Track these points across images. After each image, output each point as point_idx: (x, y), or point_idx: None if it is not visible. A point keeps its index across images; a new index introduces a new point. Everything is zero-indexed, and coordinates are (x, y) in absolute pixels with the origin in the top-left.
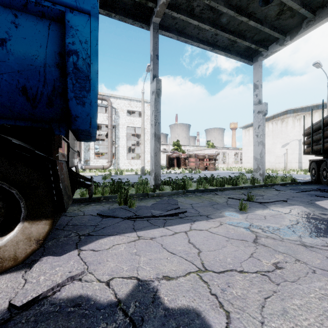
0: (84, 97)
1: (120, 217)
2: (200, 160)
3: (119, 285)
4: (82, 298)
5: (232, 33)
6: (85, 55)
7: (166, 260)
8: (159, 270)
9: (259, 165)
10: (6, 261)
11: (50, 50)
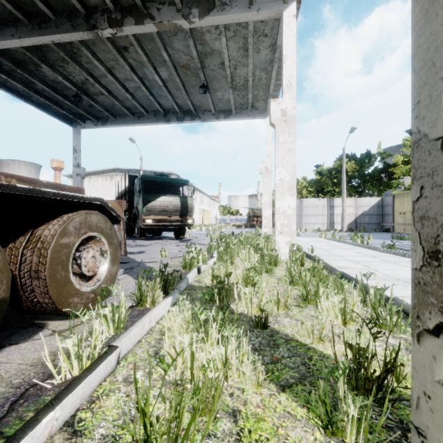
0: None
1: None
2: None
3: None
4: None
5: (49, 99)
6: None
7: None
8: None
9: None
10: None
11: None
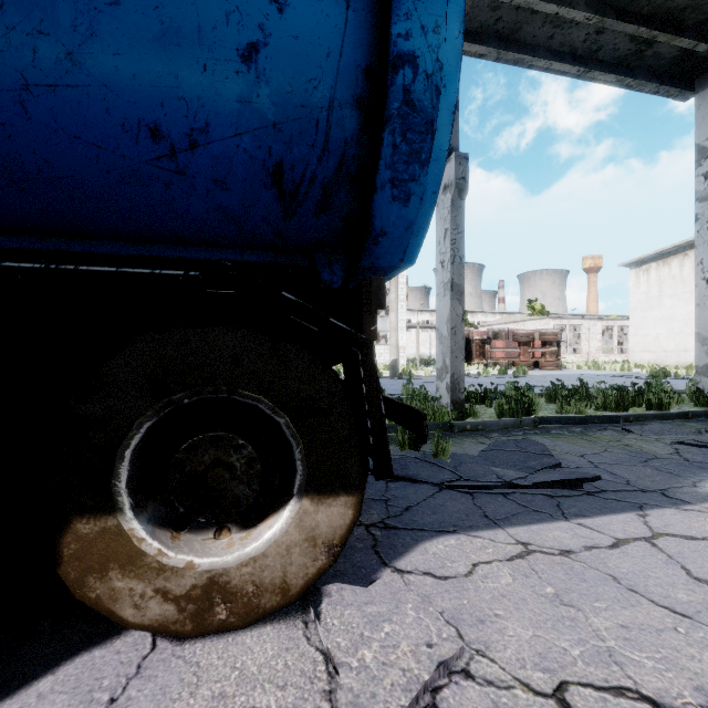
0: (411, 180)
1: (428, 482)
2: (521, 344)
3: None
4: None
5: (647, 20)
6: (431, 64)
7: (680, 635)
8: (692, 676)
9: None
10: (266, 593)
11: (348, 64)
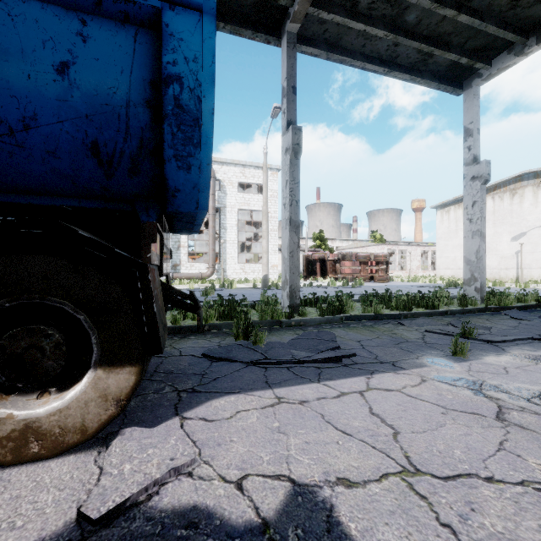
0: (190, 156)
1: (241, 361)
2: (361, 263)
3: (260, 491)
4: (199, 512)
5: (426, 39)
6: (193, 82)
7: (337, 445)
8: (327, 466)
9: (474, 273)
10: (69, 433)
11: (137, 78)
